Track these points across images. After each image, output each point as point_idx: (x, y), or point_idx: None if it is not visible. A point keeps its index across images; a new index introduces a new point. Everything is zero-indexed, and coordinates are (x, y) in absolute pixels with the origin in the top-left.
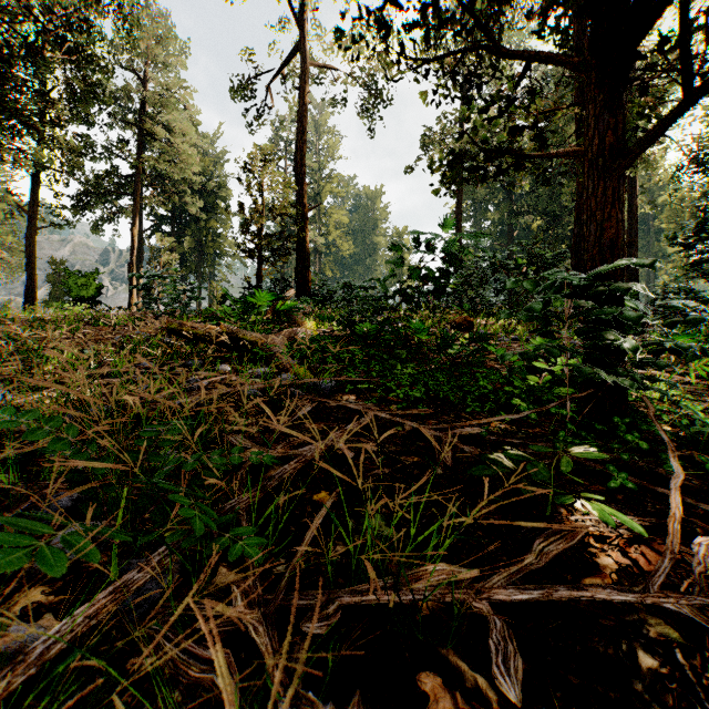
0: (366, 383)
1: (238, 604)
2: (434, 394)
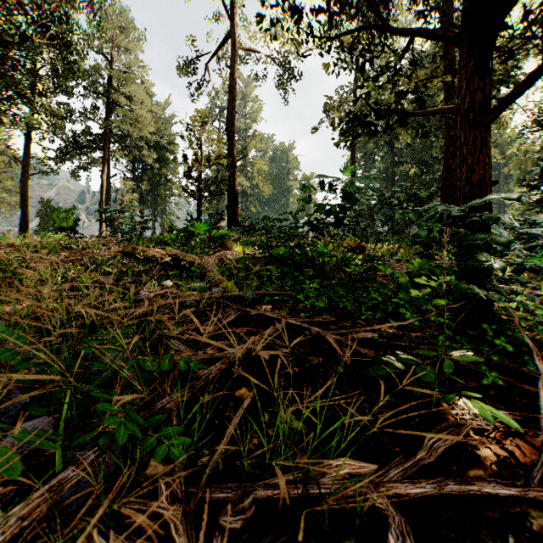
0: (280, 295)
1: (163, 499)
2: (335, 304)
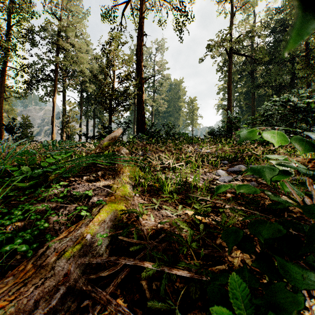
0: None
1: None
2: None
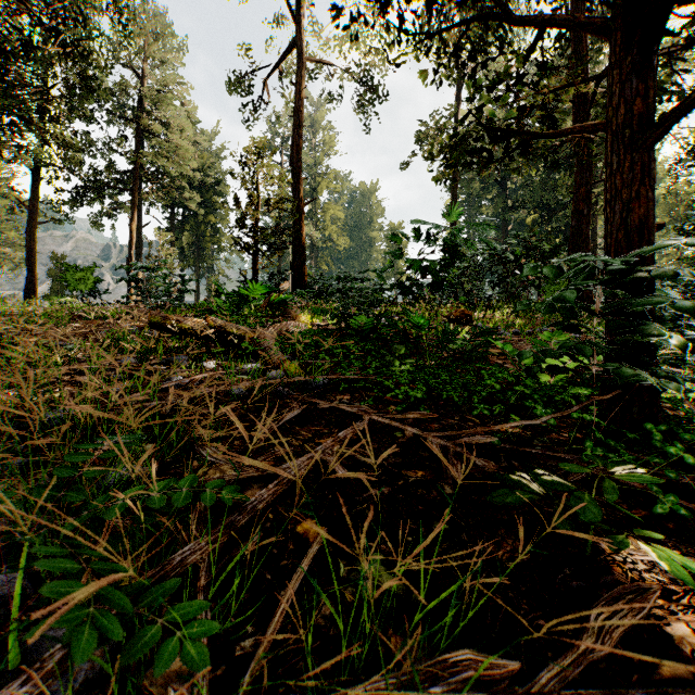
0: (361, 381)
1: None
2: (436, 393)
